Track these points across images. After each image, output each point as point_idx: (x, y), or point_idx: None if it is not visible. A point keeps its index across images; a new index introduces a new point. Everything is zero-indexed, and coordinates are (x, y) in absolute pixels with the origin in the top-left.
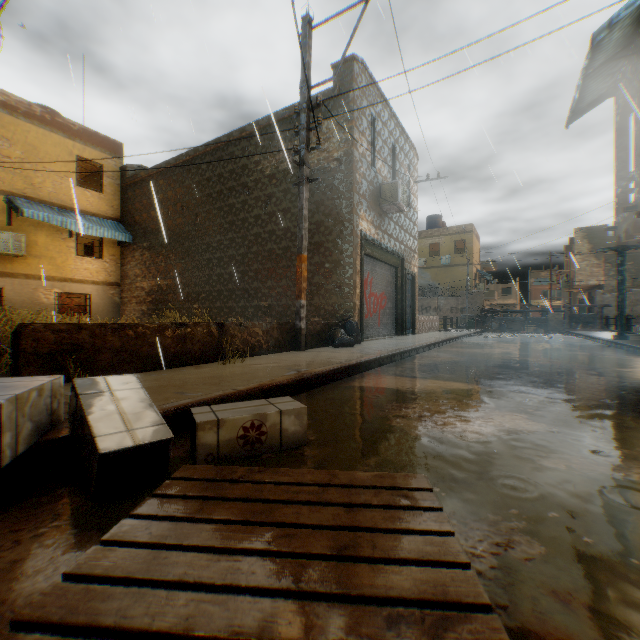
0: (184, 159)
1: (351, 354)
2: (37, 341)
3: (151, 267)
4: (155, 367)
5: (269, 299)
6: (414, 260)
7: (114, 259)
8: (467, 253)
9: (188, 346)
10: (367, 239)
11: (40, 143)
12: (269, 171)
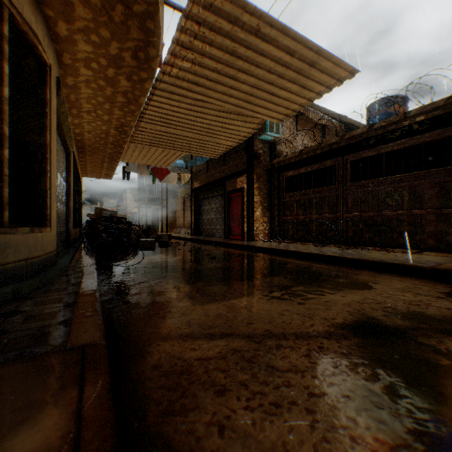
0: None
1: None
2: None
3: None
4: None
5: None
6: None
7: None
8: None
9: None
10: None
11: None
12: None
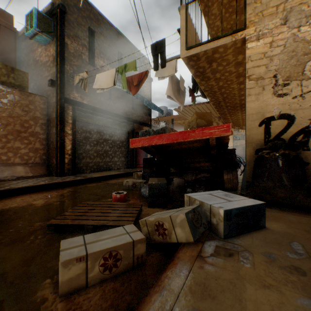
0: None
1: None
2: None
3: None
4: None
5: None
6: None
7: None
8: None
9: None
10: None
11: None
12: None
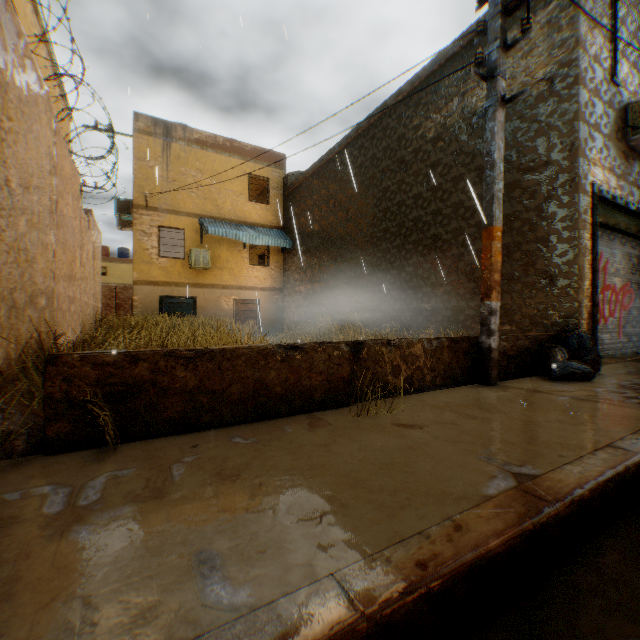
0: (336, 151)
1: (607, 407)
2: (68, 381)
3: (307, 271)
4: (250, 417)
5: (432, 300)
6: None
7: (278, 266)
8: None
9: (303, 382)
10: (602, 197)
11: (221, 169)
12: (432, 133)
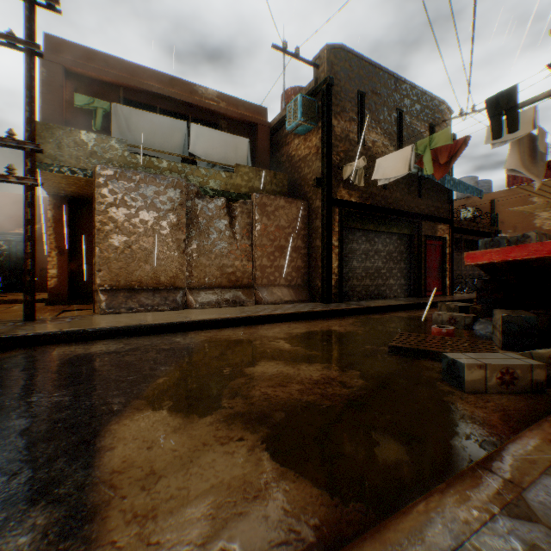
0: None
1: None
2: None
3: None
4: None
5: None
6: None
7: None
8: None
9: None
10: None
11: None
12: None
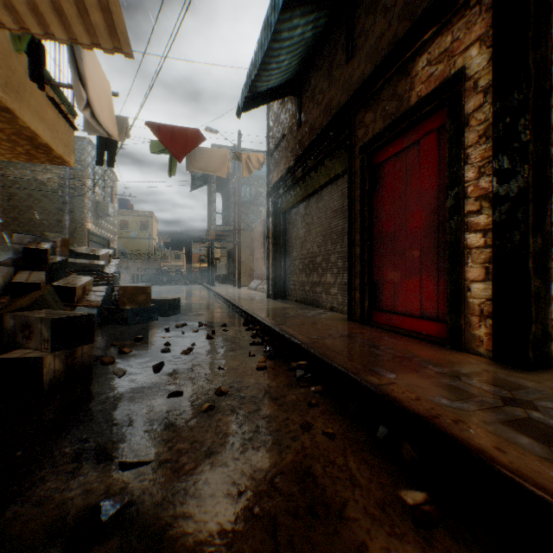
0: None
1: None
2: None
3: None
4: None
5: None
6: (116, 241)
7: None
8: (149, 231)
9: None
10: (92, 233)
11: None
12: (14, 177)
